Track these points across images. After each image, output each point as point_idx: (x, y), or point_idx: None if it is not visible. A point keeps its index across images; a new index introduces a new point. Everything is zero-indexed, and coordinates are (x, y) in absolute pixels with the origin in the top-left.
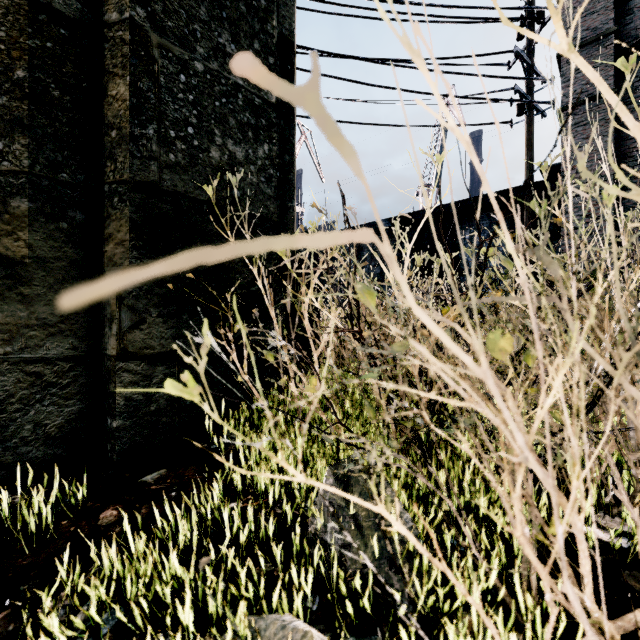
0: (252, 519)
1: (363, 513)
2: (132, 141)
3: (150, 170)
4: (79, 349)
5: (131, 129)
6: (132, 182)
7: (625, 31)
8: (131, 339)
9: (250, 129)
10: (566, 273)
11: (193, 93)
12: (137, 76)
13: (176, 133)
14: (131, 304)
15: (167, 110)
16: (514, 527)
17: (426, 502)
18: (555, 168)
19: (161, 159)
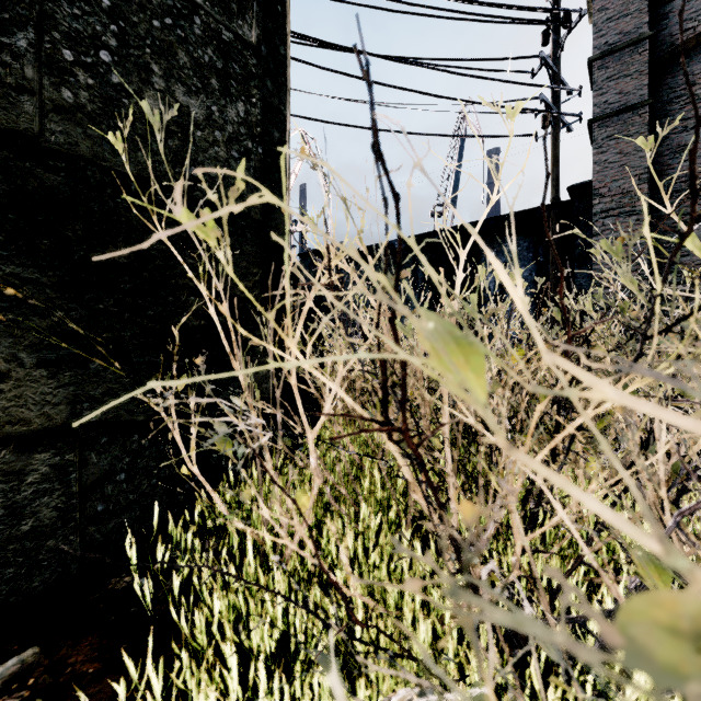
0: None
1: None
2: None
3: (20, 110)
4: None
5: None
6: None
7: (659, 37)
8: None
9: (214, 75)
10: None
11: None
12: None
13: (76, 56)
14: None
15: (57, 13)
16: None
17: None
18: (583, 187)
19: (44, 95)
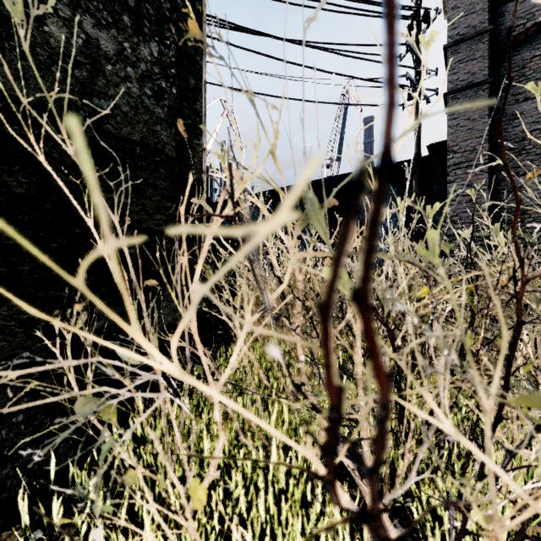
0: None
1: None
2: None
3: None
4: None
5: None
6: None
7: (498, 31)
8: None
9: (126, 12)
10: None
11: None
12: None
13: None
14: None
15: None
16: None
17: None
18: (439, 145)
19: None
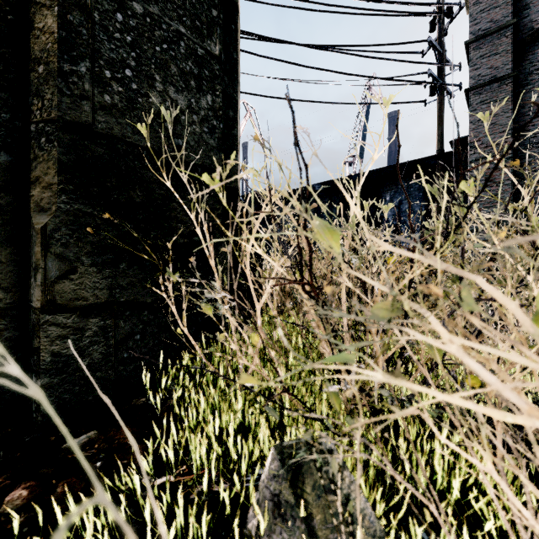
0: (181, 510)
1: (318, 517)
2: (60, 77)
3: (82, 110)
4: (3, 301)
5: (59, 64)
6: (60, 121)
7: (522, 23)
8: (59, 290)
9: (193, 78)
10: (534, 217)
11: (131, 34)
12: (66, 8)
13: (112, 74)
14: (59, 252)
15: (102, 48)
16: (511, 534)
17: (382, 474)
18: (462, 140)
19: (95, 99)
